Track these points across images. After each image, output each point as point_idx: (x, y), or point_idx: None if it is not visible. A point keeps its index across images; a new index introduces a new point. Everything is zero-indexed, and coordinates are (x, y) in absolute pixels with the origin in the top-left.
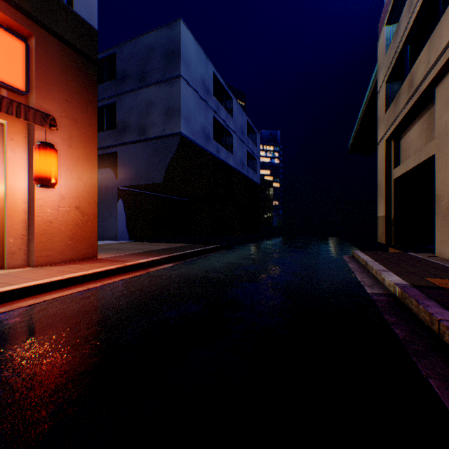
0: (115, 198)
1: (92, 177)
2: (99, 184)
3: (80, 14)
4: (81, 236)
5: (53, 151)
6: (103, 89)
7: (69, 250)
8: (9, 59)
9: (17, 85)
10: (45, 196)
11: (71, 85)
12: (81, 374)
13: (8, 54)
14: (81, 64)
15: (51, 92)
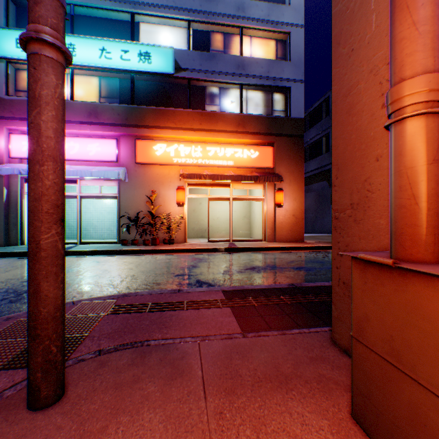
0: (328, 203)
1: (300, 198)
2: (318, 193)
3: (294, 117)
4: (294, 229)
5: (281, 192)
6: (320, 125)
7: (289, 236)
8: (267, 157)
9: (269, 166)
10: (279, 211)
11: (290, 155)
12: (274, 263)
13: (267, 155)
14: (294, 142)
15: (281, 163)
